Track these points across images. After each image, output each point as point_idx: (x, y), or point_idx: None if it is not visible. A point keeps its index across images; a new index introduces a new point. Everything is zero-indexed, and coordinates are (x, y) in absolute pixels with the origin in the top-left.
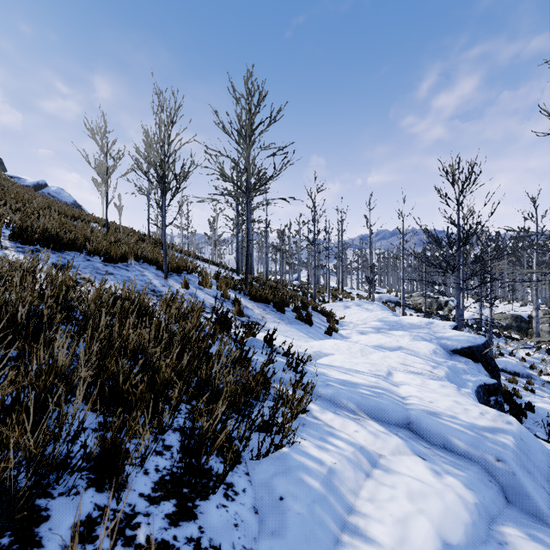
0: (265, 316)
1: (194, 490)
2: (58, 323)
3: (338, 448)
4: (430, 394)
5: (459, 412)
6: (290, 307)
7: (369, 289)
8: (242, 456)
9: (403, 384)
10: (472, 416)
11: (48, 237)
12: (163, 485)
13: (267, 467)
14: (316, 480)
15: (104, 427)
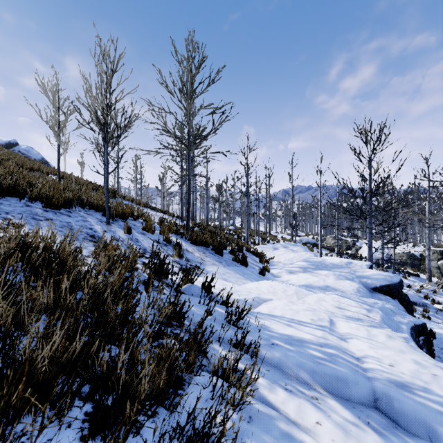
0: (205, 259)
1: None
2: None
3: None
4: (384, 352)
5: (428, 380)
6: (227, 249)
7: (292, 233)
8: None
9: (351, 337)
10: None
11: None
12: None
13: None
14: None
15: None
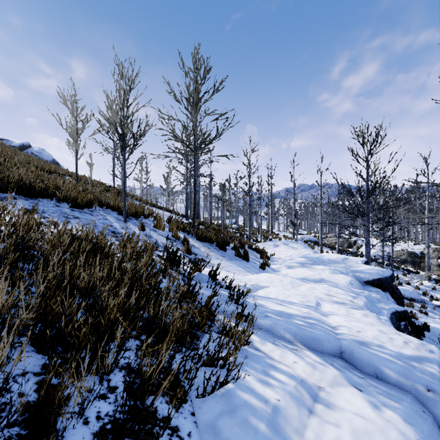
0: (210, 254)
1: (137, 439)
2: (16, 262)
3: (280, 382)
4: (356, 324)
5: (385, 341)
6: (230, 246)
7: (293, 231)
8: (188, 394)
9: (331, 314)
10: (397, 345)
11: (23, 186)
12: (103, 436)
13: (213, 405)
14: (262, 421)
15: (46, 371)
